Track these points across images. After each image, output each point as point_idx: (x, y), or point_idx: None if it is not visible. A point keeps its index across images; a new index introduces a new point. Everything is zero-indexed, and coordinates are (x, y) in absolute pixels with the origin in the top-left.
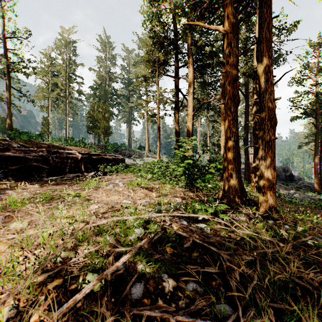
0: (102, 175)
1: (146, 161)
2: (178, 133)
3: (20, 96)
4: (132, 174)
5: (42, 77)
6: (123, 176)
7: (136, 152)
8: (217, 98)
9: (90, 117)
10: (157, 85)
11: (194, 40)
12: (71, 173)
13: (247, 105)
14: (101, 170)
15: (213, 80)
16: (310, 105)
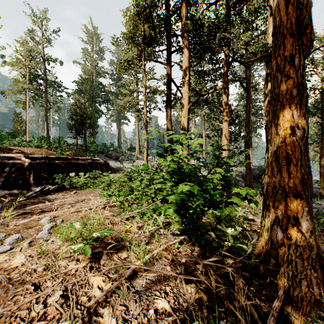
0: (56, 191)
1: (135, 164)
2: None
3: None
4: (104, 188)
5: (18, 69)
6: (87, 193)
7: (125, 153)
8: (217, 89)
9: (72, 114)
10: (143, 71)
11: (190, 14)
12: (7, 188)
13: (248, 102)
14: (59, 182)
15: (212, 68)
16: (314, 103)
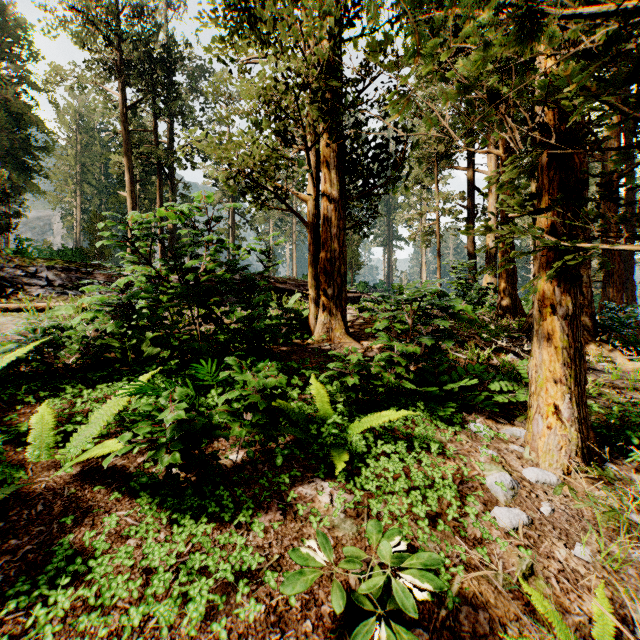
0: None
1: None
2: (472, 257)
3: (243, 223)
4: None
5: None
6: None
7: None
8: None
9: None
10: (436, 189)
11: None
12: None
13: (629, 192)
14: None
15: None
16: None
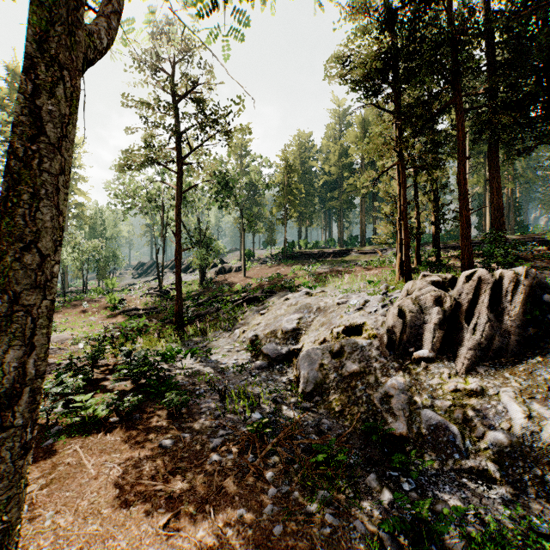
0: None
1: None
2: None
3: None
4: None
5: None
6: None
7: None
8: None
9: None
10: None
11: None
12: None
13: None
14: None
15: None
16: None
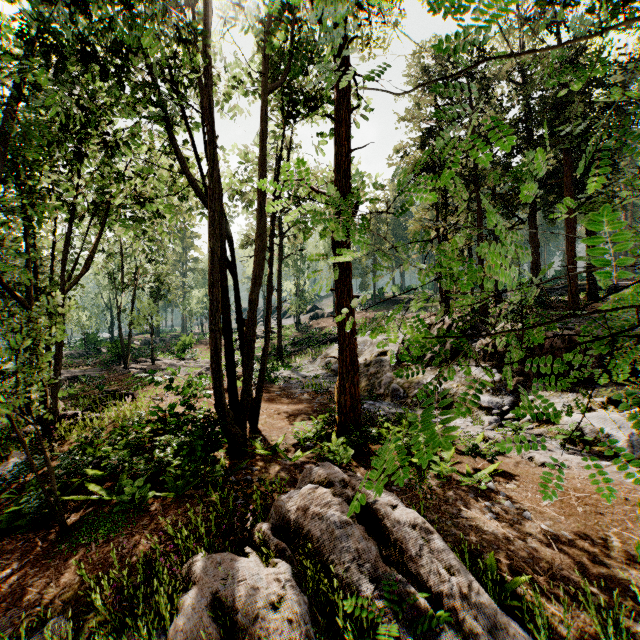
0: None
1: None
2: None
3: None
4: None
5: None
6: None
7: None
8: None
9: None
10: None
11: None
12: None
13: None
14: None
15: None
16: None
